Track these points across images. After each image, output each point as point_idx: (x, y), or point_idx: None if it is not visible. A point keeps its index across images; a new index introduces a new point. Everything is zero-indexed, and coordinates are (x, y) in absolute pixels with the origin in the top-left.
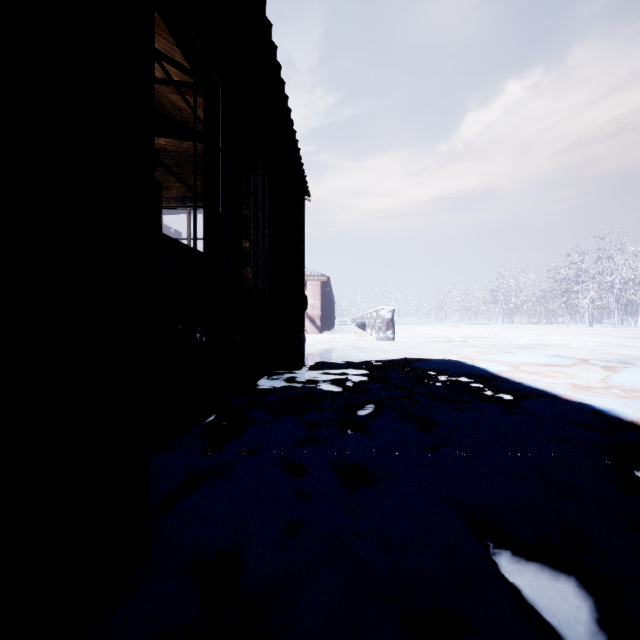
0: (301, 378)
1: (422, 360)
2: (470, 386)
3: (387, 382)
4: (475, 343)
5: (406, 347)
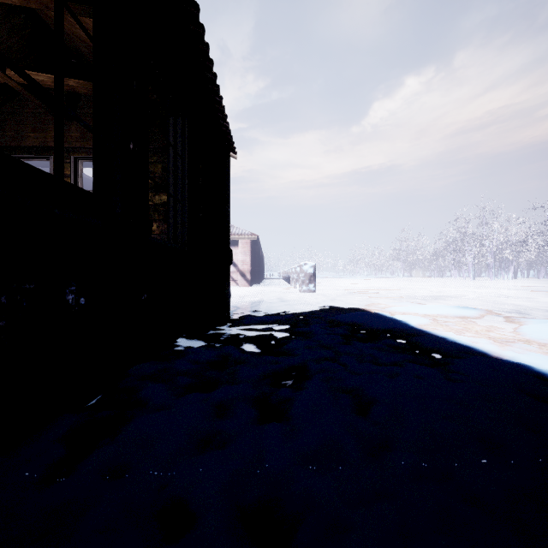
0: (223, 336)
1: (343, 313)
2: (396, 343)
3: (312, 340)
4: (386, 295)
5: (327, 299)
